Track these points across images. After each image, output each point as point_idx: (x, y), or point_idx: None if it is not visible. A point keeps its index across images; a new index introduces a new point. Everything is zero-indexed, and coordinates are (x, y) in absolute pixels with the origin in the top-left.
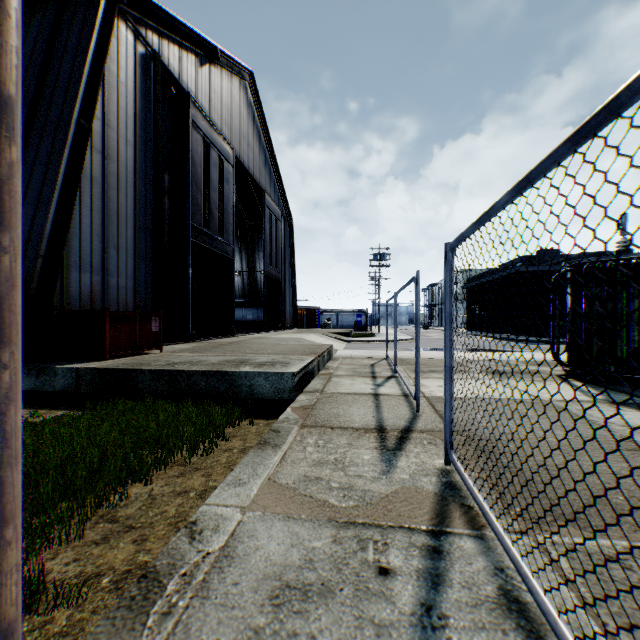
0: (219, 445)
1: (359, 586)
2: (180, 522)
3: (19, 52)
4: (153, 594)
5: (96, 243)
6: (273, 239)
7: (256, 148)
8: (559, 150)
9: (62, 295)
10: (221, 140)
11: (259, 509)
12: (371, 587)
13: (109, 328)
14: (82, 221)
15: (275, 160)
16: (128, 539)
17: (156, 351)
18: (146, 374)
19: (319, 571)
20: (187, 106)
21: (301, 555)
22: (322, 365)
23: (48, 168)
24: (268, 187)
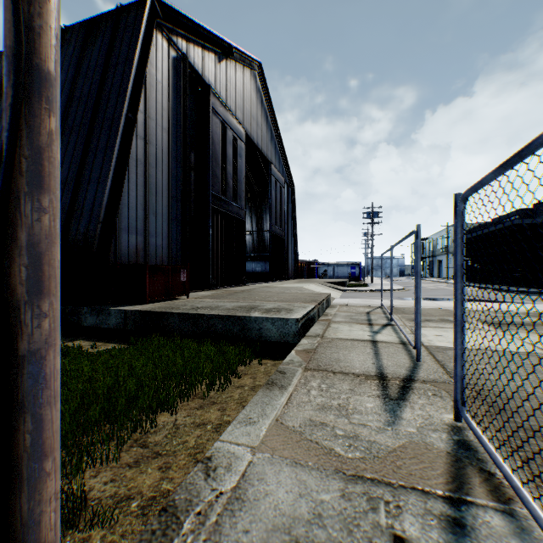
0: (232, 382)
1: None
2: (198, 453)
3: (57, 33)
4: (171, 531)
5: (139, 211)
6: (278, 203)
7: (264, 127)
8: None
9: (115, 252)
10: (235, 122)
11: (268, 451)
12: None
13: (148, 278)
14: (129, 194)
15: (279, 136)
16: (154, 465)
17: (184, 297)
18: (175, 316)
19: (329, 530)
20: (208, 96)
21: (309, 508)
22: (321, 312)
23: (105, 154)
24: (274, 159)
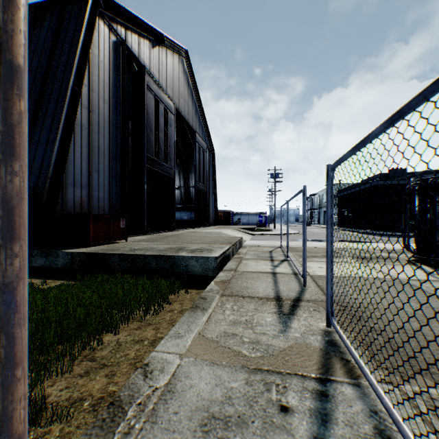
0: (164, 307)
1: (266, 420)
2: (137, 363)
3: (26, 34)
4: (118, 418)
5: (84, 169)
6: (201, 164)
7: (190, 102)
8: (429, 88)
9: (62, 203)
10: (166, 97)
11: (192, 356)
12: (275, 421)
13: (92, 225)
14: (75, 154)
15: (202, 110)
16: (102, 374)
17: (123, 241)
18: (116, 257)
19: (236, 406)
20: (143, 75)
21: (223, 393)
22: (235, 251)
23: (53, 119)
24: (198, 129)
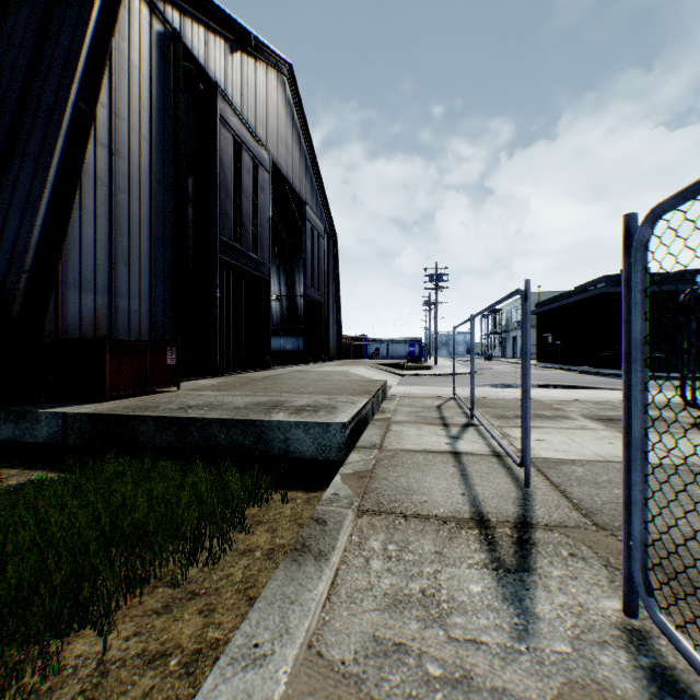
0: (234, 542)
1: None
2: None
3: None
4: None
5: (101, 257)
6: (315, 258)
7: (296, 153)
8: None
9: (57, 320)
10: (255, 141)
11: None
12: None
13: (110, 361)
14: (83, 230)
15: (317, 168)
16: None
17: (173, 388)
18: (149, 422)
19: None
20: (214, 99)
21: None
22: (376, 407)
23: (39, 163)
24: (309, 199)
